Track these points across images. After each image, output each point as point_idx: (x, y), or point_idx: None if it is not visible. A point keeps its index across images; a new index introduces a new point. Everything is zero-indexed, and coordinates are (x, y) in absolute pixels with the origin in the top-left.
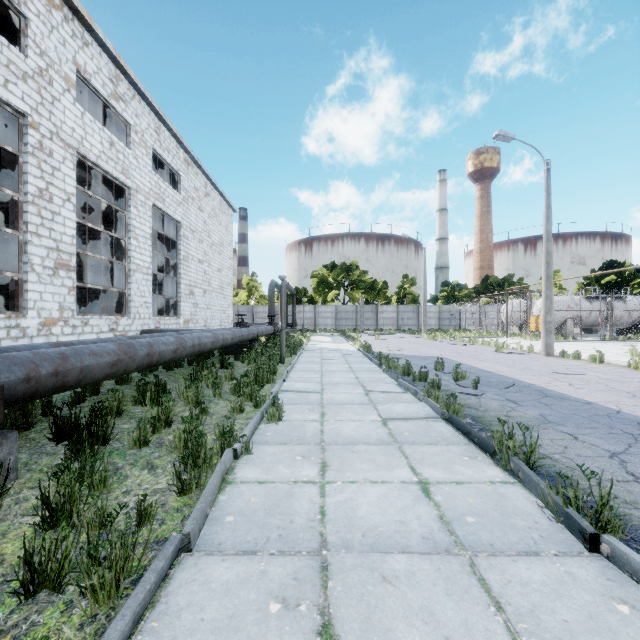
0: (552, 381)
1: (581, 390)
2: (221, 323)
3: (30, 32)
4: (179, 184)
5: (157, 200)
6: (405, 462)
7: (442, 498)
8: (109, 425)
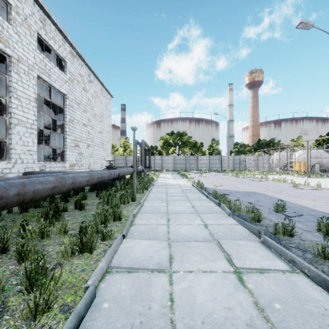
0: None
1: None
2: (102, 166)
3: None
4: (65, 68)
5: (42, 74)
6: None
7: None
8: None
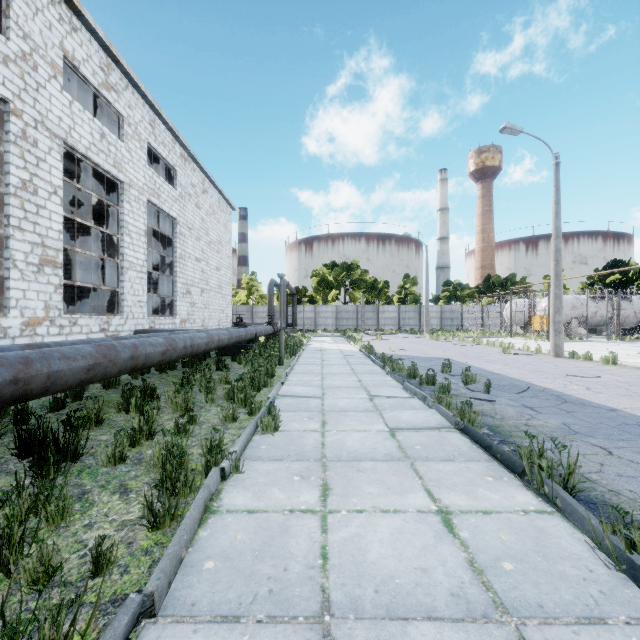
0: (568, 385)
1: (601, 395)
2: (219, 323)
3: (12, 13)
4: (175, 180)
5: (152, 196)
6: (420, 484)
7: (469, 534)
8: (80, 439)
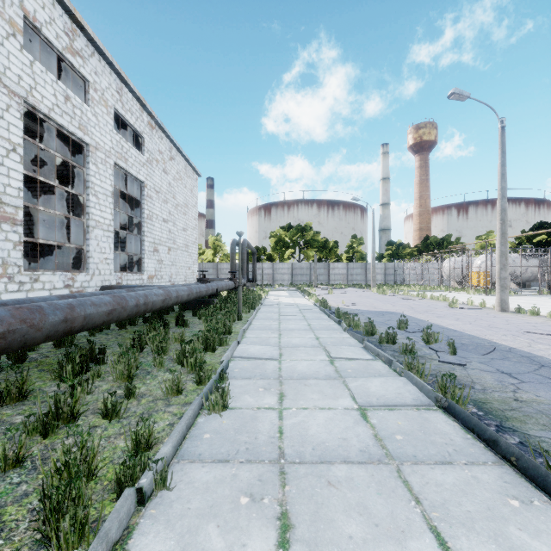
0: (531, 343)
1: None
2: (186, 279)
3: None
4: (143, 146)
5: (119, 159)
6: (419, 515)
7: None
8: None
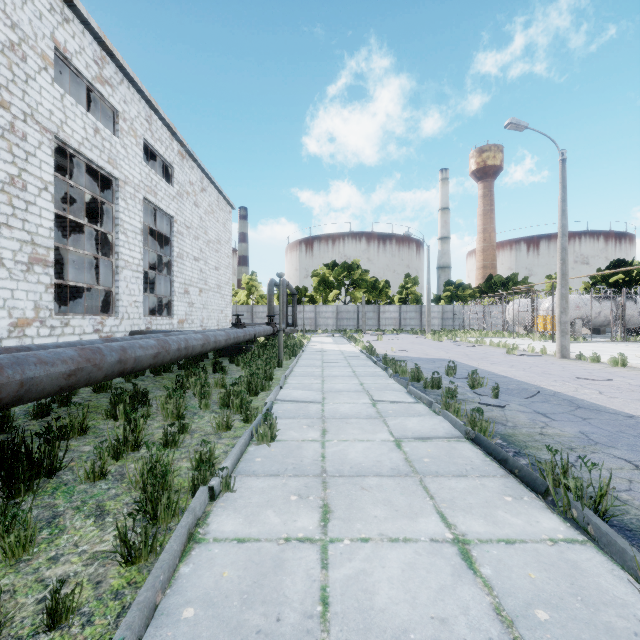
0: (579, 388)
1: (616, 399)
2: (218, 323)
3: None
4: (173, 177)
5: (148, 193)
6: (431, 505)
7: (492, 571)
8: (57, 452)
